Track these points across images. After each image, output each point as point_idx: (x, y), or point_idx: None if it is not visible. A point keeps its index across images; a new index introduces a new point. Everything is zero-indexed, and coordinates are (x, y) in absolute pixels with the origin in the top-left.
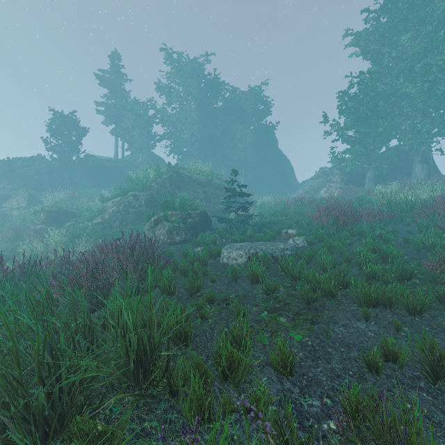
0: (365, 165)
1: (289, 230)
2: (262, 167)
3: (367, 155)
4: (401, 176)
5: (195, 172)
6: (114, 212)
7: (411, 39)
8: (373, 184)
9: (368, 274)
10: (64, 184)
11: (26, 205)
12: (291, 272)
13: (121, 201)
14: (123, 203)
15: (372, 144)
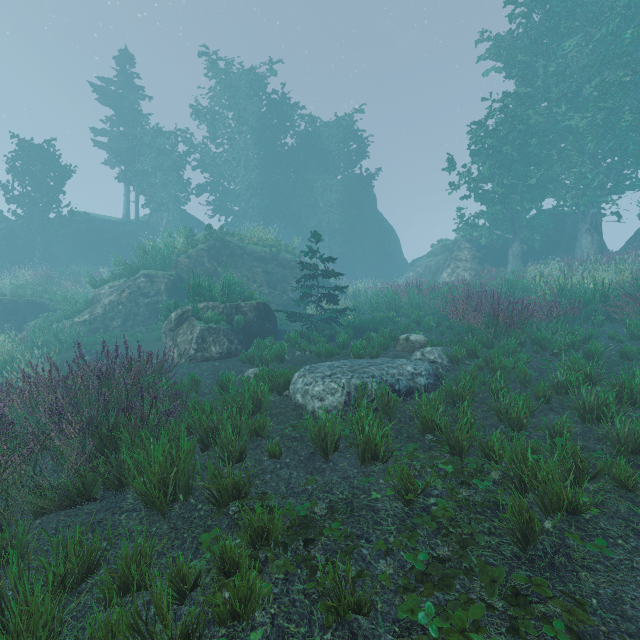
0: (508, 236)
1: (412, 335)
2: (354, 238)
3: (512, 220)
4: (557, 253)
5: (252, 241)
6: (112, 303)
7: (577, 48)
8: (519, 264)
9: (627, 443)
10: (35, 258)
11: None
12: (448, 433)
13: (124, 285)
14: (128, 288)
15: (519, 203)
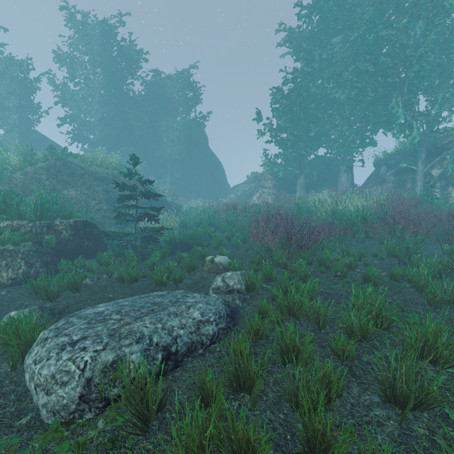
0: (297, 171)
1: (217, 257)
2: (191, 167)
3: (299, 160)
4: (327, 185)
5: (95, 163)
6: None
7: (339, 45)
8: (304, 191)
9: None
10: None
11: None
12: None
13: None
14: None
15: (303, 149)
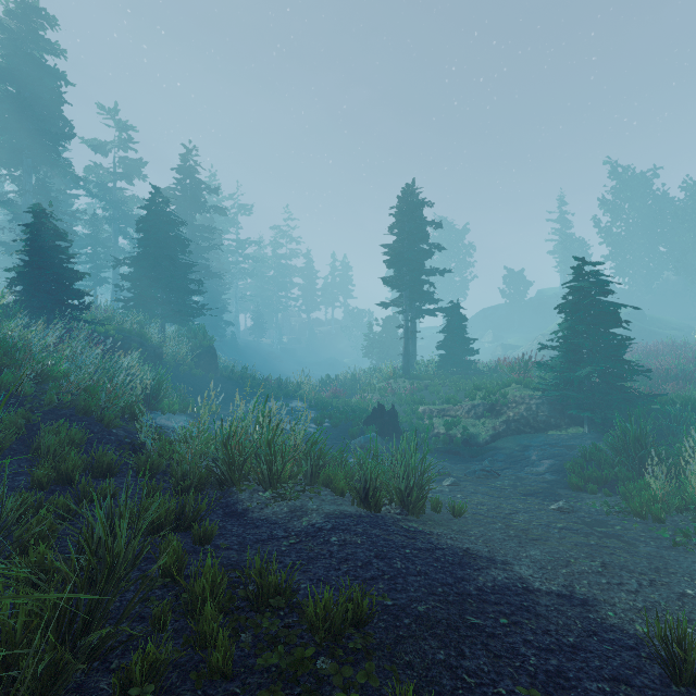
0: None
1: None
2: None
3: None
4: None
5: None
6: (530, 345)
7: None
8: None
9: None
10: (515, 323)
11: (492, 340)
12: None
13: (535, 339)
14: (535, 340)
15: None
